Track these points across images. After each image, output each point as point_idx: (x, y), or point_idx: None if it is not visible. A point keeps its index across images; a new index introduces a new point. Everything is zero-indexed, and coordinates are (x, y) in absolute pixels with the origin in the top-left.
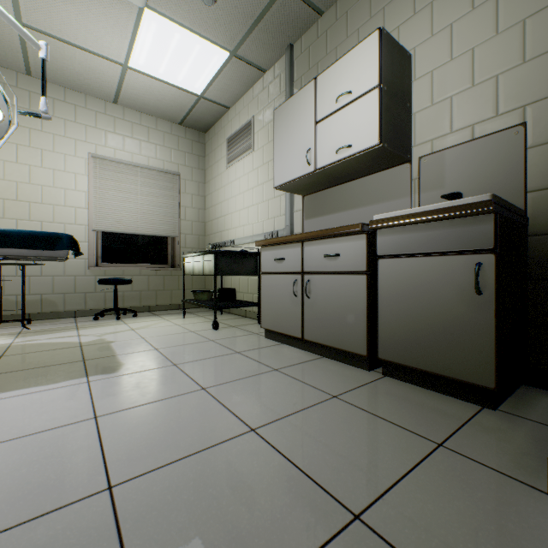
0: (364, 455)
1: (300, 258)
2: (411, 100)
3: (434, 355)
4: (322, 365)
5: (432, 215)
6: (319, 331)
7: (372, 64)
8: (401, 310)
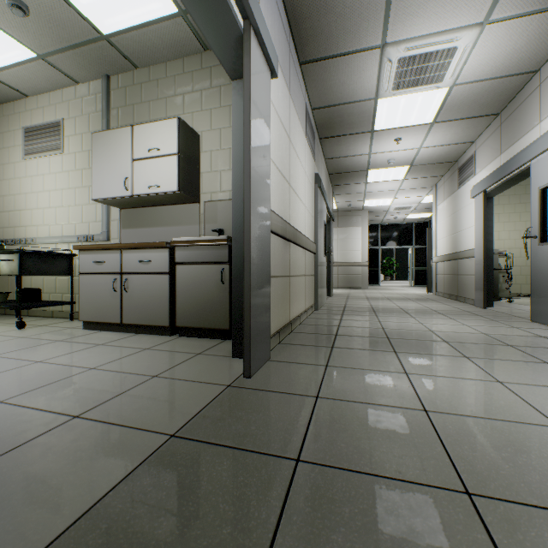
0: (161, 363)
1: (120, 262)
2: (200, 164)
3: (205, 318)
4: (138, 337)
5: (203, 242)
6: (136, 315)
7: (174, 138)
8: (189, 295)
